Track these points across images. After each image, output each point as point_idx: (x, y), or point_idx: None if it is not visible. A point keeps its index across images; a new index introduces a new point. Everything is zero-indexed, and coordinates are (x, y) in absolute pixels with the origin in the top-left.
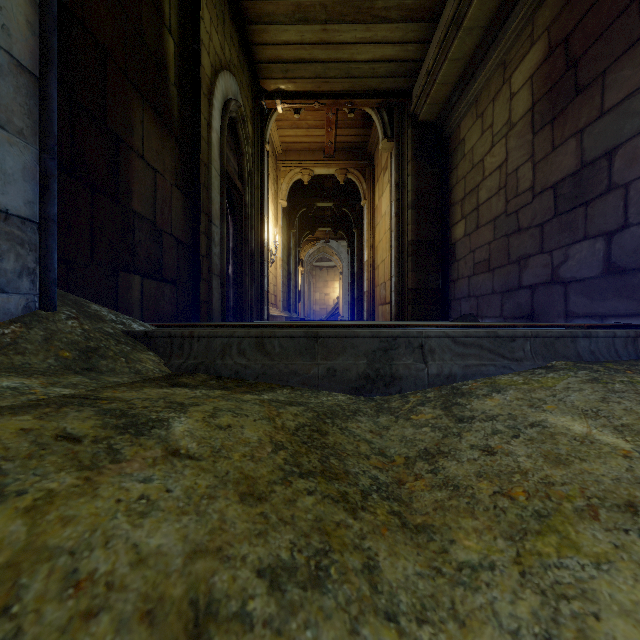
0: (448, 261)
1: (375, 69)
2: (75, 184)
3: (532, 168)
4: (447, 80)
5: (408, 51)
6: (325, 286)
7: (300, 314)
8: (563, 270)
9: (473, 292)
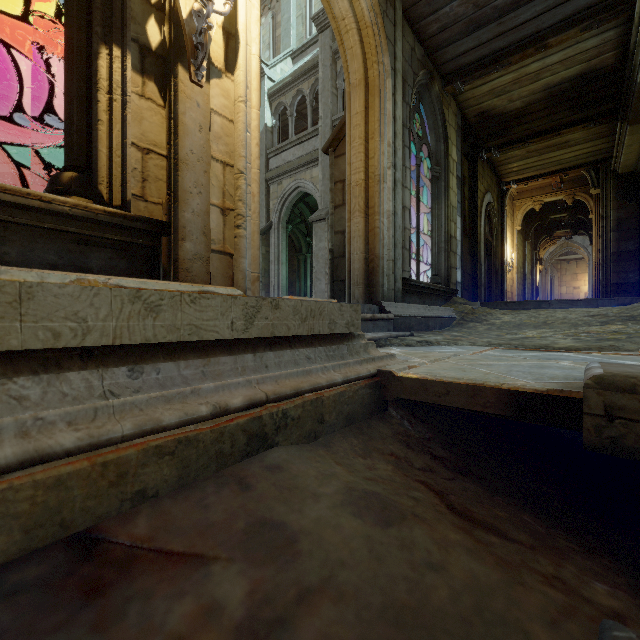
0: None
1: (578, 158)
2: None
3: None
4: (629, 158)
5: (599, 147)
6: (573, 279)
7: None
8: None
9: None
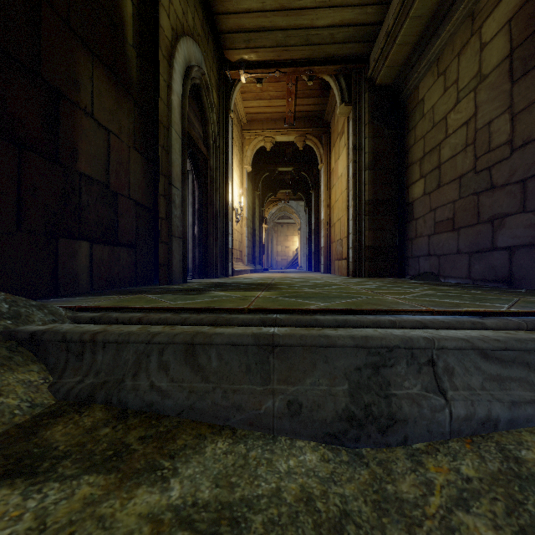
0: (405, 219)
1: (334, 35)
2: None
3: (510, 120)
4: (407, 40)
5: (367, 14)
6: (286, 240)
7: (264, 265)
8: None
9: (434, 251)
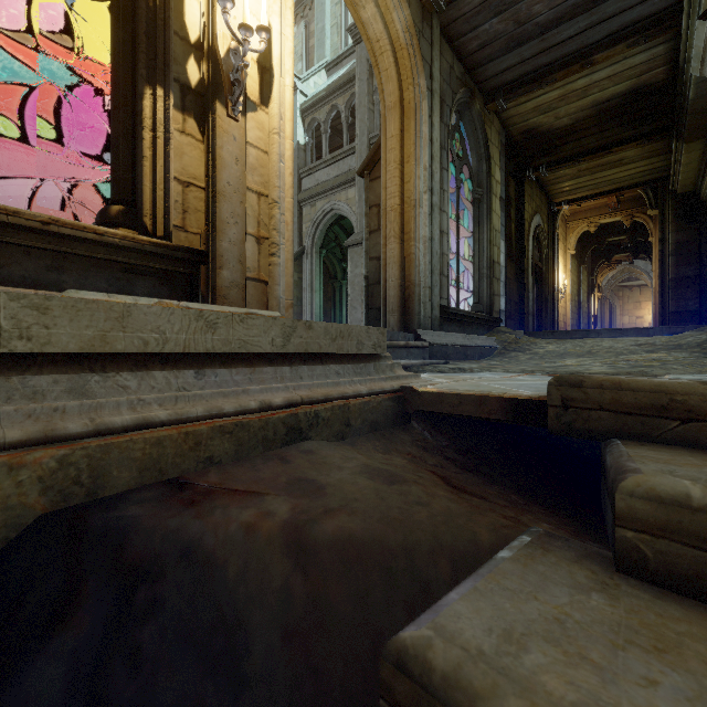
0: (705, 290)
1: (633, 176)
2: None
3: None
4: (687, 177)
5: (656, 165)
6: (636, 308)
7: None
8: None
9: None
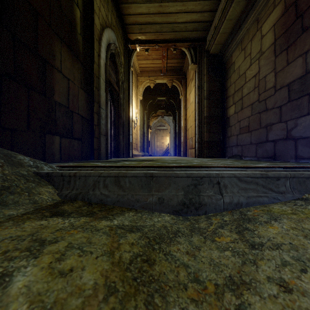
0: (225, 126)
1: (187, 27)
2: (17, 85)
3: (274, 75)
4: (225, 31)
5: (204, 16)
6: (162, 139)
7: (149, 153)
8: (294, 132)
9: (239, 143)
